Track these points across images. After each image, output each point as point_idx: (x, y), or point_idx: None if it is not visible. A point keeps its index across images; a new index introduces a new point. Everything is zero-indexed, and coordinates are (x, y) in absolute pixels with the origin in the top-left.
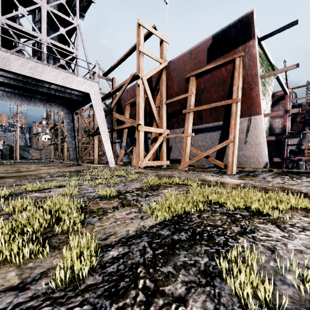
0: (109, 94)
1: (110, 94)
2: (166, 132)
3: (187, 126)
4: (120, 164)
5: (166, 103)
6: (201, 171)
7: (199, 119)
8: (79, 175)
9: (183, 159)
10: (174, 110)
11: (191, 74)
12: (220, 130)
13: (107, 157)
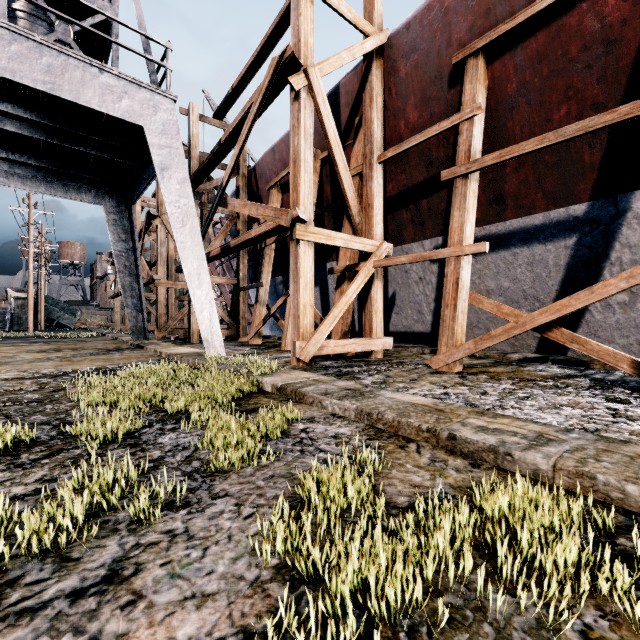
0: (217, 147)
1: (222, 149)
2: (384, 251)
3: (458, 221)
4: (254, 346)
5: (384, 159)
6: (520, 378)
7: (493, 205)
8: (52, 398)
9: (446, 335)
10: (406, 186)
11: (470, 48)
12: (574, 233)
13: (200, 326)
